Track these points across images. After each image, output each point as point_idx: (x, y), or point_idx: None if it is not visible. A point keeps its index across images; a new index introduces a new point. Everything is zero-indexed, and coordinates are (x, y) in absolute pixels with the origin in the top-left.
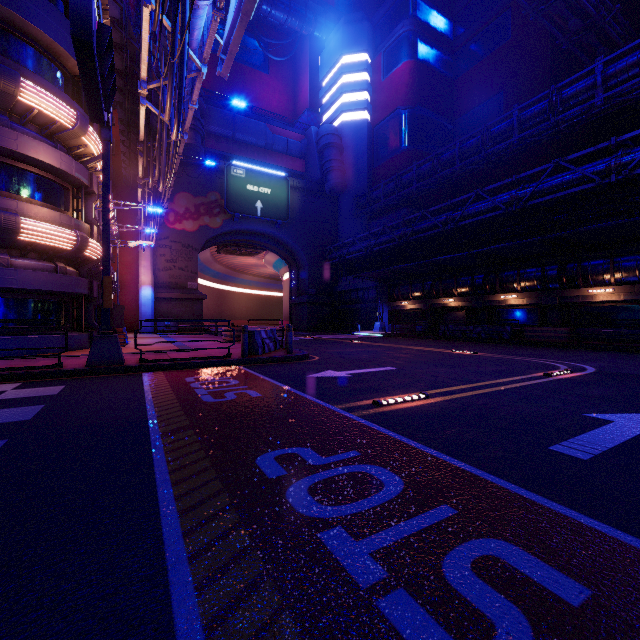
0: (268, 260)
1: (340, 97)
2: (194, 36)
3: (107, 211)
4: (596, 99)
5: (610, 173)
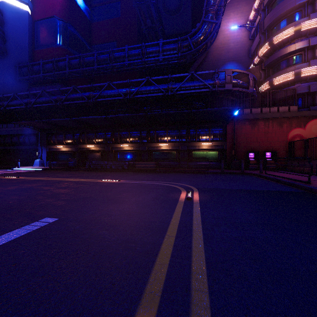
0: None
1: None
2: None
3: None
4: (160, 57)
5: (168, 90)
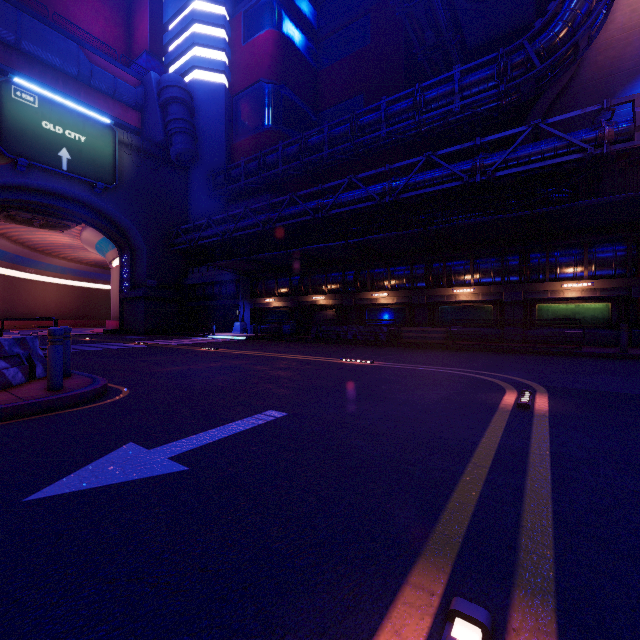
0: (87, 239)
1: (191, 49)
2: None
3: None
4: (455, 105)
5: (475, 173)
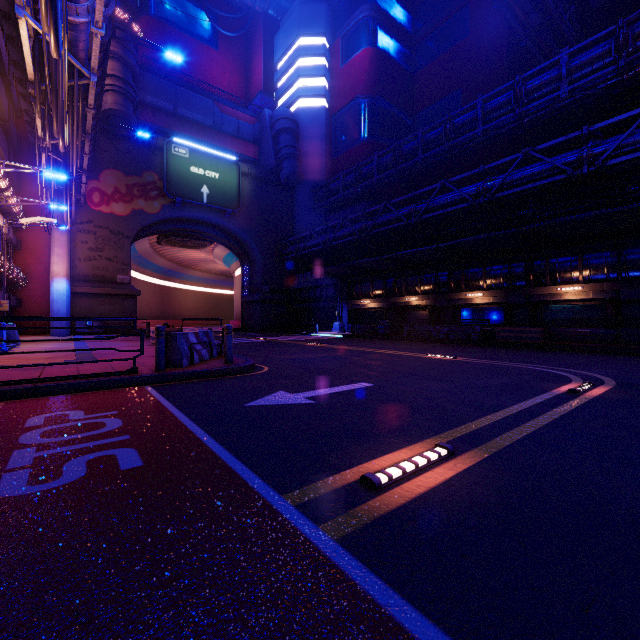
0: (217, 254)
1: (296, 81)
2: None
3: None
4: (561, 91)
5: (581, 164)
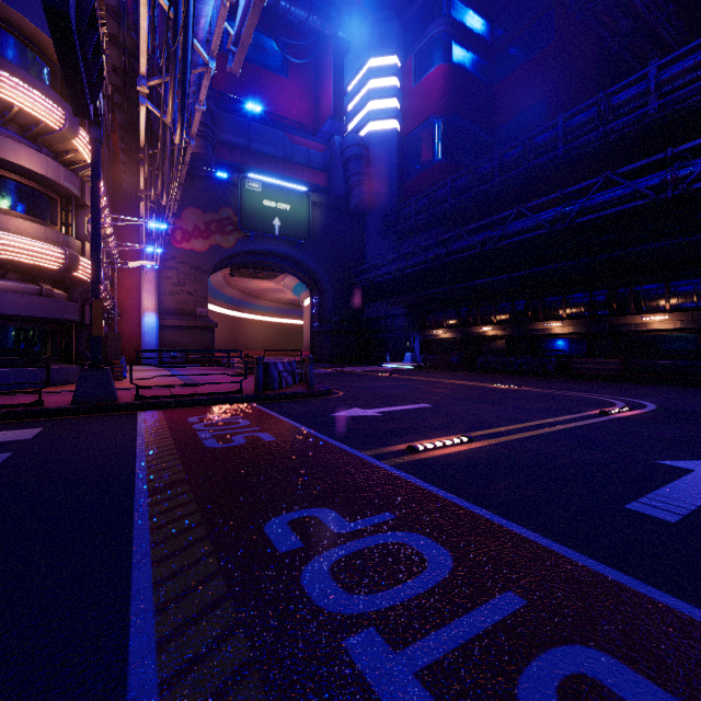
0: (287, 284)
1: (367, 104)
2: (200, 25)
3: (97, 223)
4: (649, 107)
5: (666, 188)
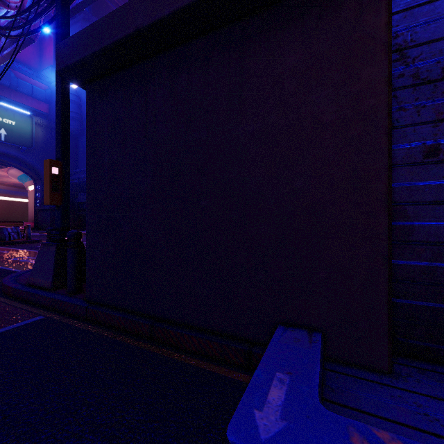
0: (12, 173)
1: None
2: None
3: None
4: None
5: None
